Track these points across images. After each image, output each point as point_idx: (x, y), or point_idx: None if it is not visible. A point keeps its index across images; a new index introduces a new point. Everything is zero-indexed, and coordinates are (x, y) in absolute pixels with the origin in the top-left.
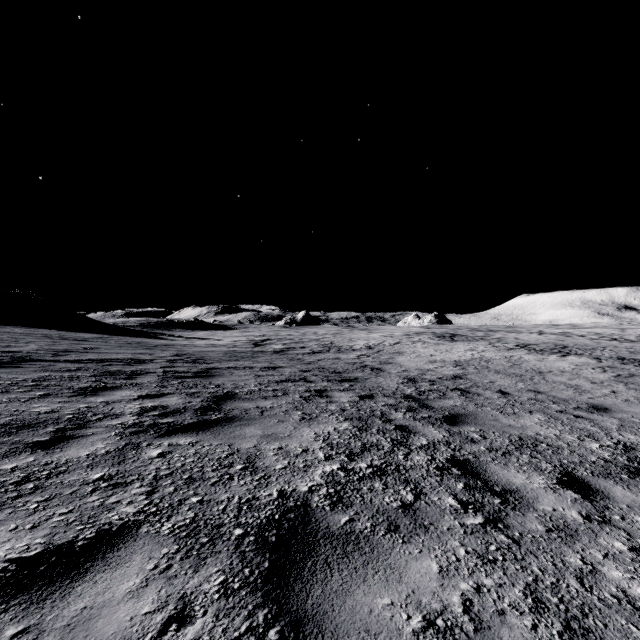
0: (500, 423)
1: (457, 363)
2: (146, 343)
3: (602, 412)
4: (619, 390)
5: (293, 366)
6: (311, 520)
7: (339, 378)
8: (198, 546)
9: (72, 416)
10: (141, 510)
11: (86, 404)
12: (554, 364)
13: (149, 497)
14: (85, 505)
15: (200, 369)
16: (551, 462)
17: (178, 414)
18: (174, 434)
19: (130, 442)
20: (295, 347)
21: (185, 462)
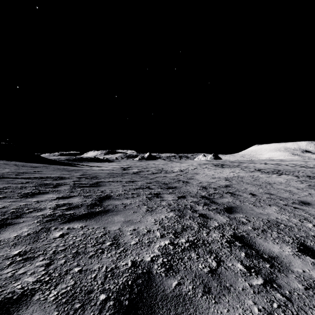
0: (255, 212)
1: (226, 179)
2: (68, 168)
3: (307, 205)
4: (312, 193)
5: (142, 180)
6: (152, 285)
7: (166, 187)
8: (72, 312)
9: (14, 210)
10: (38, 279)
11: (25, 202)
12: (275, 179)
13: (46, 268)
14: (0, 276)
15: (93, 182)
16: (290, 236)
17: (77, 208)
18: (72, 221)
19: (44, 227)
20: (144, 170)
21: (75, 240)
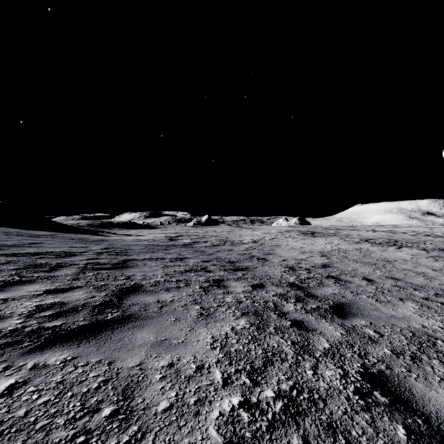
0: (383, 313)
1: (322, 254)
2: (86, 239)
3: None
4: None
5: (197, 257)
6: None
7: (233, 267)
8: None
9: None
10: None
11: None
12: (395, 254)
13: None
14: None
15: (119, 261)
16: None
17: (72, 313)
18: (50, 346)
19: None
20: (199, 241)
21: (34, 405)
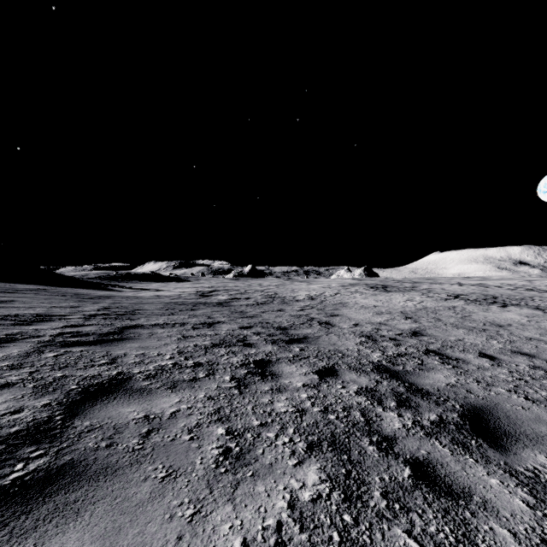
0: None
1: (405, 315)
2: (85, 295)
3: None
4: None
5: (233, 321)
6: None
7: (286, 337)
8: None
9: None
10: None
11: None
12: (504, 315)
13: None
14: None
15: (114, 328)
16: None
17: None
18: None
19: None
20: (240, 298)
21: None
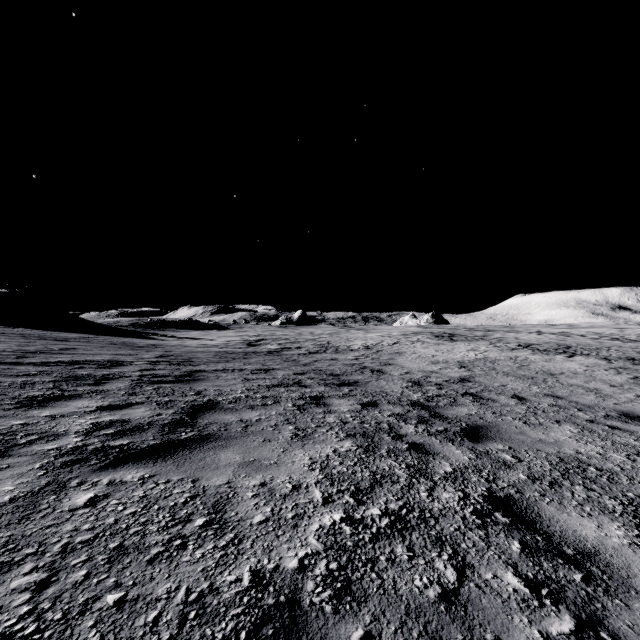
0: (529, 437)
1: (461, 364)
2: (132, 343)
3: (637, 421)
4: None
5: (287, 368)
6: None
7: (337, 382)
8: None
9: None
10: (7, 632)
11: (24, 420)
12: (563, 365)
13: (35, 596)
14: None
15: (183, 372)
16: (615, 497)
17: (138, 432)
18: (122, 464)
19: (55, 480)
20: (290, 347)
21: (121, 515)
